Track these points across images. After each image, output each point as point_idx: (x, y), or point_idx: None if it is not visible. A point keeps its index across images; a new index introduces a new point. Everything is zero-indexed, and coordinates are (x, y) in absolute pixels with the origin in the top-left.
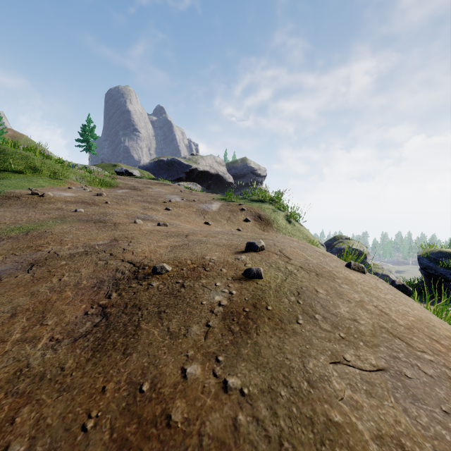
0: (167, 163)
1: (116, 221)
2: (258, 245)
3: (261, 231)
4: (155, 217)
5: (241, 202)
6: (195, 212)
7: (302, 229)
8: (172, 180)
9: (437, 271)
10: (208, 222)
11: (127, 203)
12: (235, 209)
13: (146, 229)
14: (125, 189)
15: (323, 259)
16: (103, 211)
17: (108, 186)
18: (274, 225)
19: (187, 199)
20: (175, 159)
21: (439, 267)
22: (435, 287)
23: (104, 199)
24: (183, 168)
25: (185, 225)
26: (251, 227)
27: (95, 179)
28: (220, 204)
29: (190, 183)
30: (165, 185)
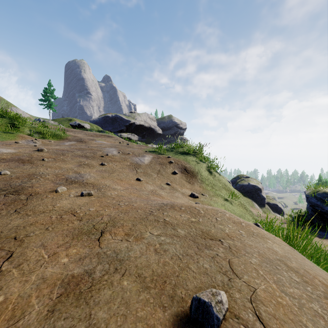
0: (112, 118)
1: (35, 189)
2: (219, 315)
3: (187, 183)
4: (87, 176)
5: (169, 155)
6: (129, 166)
7: (221, 178)
8: (115, 131)
9: (323, 209)
10: (140, 178)
11: (65, 159)
12: (164, 162)
13: (61, 207)
14: (72, 142)
15: (325, 314)
16: (34, 171)
17: (59, 138)
18: (198, 177)
19: (123, 152)
20: (117, 115)
21: (325, 205)
22: (320, 220)
23: (43, 155)
24: (124, 122)
25: (116, 186)
26: (179, 180)
27: (48, 132)
28: (152, 157)
29: (129, 134)
30: (108, 137)
